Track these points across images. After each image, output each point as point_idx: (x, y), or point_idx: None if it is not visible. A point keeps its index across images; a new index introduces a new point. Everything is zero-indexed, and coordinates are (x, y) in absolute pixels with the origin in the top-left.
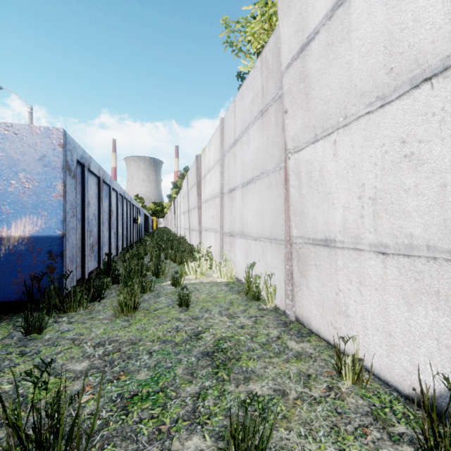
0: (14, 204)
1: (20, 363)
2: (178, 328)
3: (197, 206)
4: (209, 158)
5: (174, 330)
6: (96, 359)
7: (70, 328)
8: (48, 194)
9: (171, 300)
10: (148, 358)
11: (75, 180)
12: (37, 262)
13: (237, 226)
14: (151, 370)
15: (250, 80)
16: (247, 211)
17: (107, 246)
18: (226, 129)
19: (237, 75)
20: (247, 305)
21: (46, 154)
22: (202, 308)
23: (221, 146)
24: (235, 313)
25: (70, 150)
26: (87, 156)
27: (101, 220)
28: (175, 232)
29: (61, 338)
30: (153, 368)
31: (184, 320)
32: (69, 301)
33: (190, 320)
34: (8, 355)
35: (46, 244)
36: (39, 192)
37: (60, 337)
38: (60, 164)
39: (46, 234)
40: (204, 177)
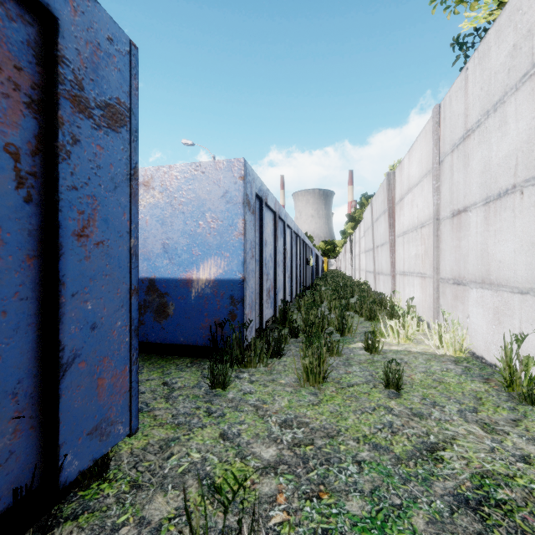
0: (202, 245)
1: (206, 425)
2: (392, 426)
3: (388, 241)
4: (410, 173)
5: (387, 429)
6: (285, 448)
7: (252, 390)
8: (230, 234)
9: (369, 373)
10: (356, 472)
11: (254, 216)
12: (221, 307)
13: (473, 269)
14: (367, 500)
15: (507, 18)
16: (499, 243)
17: (282, 292)
18: (445, 120)
19: (452, 43)
20: (516, 410)
21: (228, 190)
22: (424, 397)
23: (435, 148)
24: (493, 421)
25: (250, 182)
26: (265, 189)
27: (276, 261)
28: (352, 276)
29: (244, 401)
30: (370, 496)
31: (398, 413)
32: (249, 355)
33: (409, 416)
34: (197, 410)
35: (228, 288)
36: (222, 232)
37: (243, 400)
38: (241, 199)
39: (228, 277)
40: (400, 200)
